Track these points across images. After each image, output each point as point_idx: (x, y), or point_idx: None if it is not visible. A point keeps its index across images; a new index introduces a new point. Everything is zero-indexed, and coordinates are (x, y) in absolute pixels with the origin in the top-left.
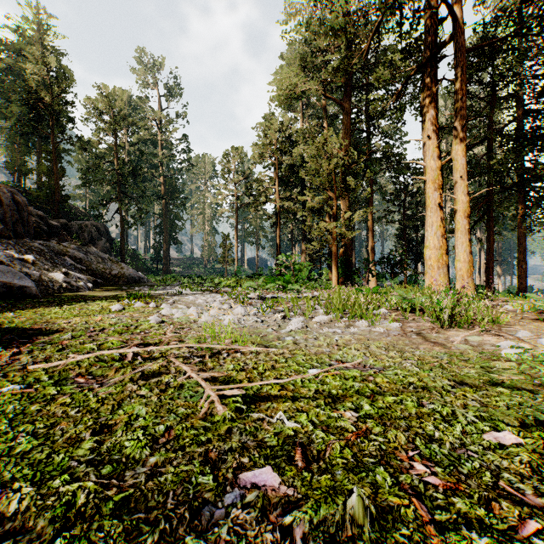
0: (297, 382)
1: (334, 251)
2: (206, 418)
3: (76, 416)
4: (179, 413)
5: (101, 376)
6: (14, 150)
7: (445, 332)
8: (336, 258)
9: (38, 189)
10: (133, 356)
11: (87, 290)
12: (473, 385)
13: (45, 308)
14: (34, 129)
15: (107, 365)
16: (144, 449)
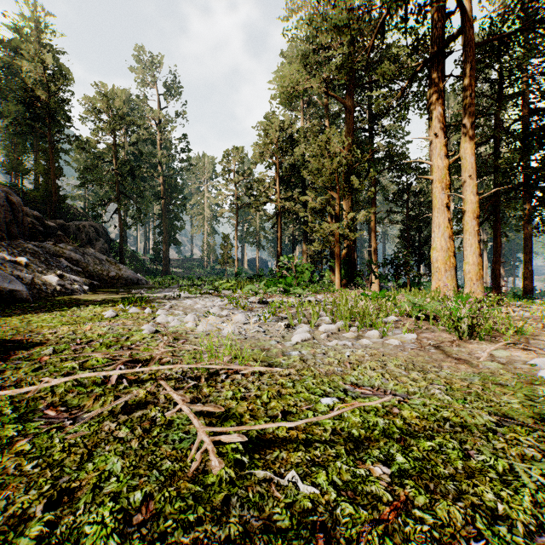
0: (308, 417)
1: (337, 252)
2: (197, 478)
3: (32, 474)
4: (164, 469)
5: (76, 408)
6: (11, 149)
7: (466, 345)
8: (338, 260)
9: (36, 189)
10: (118, 379)
11: (83, 293)
12: (522, 422)
13: (34, 314)
14: (31, 128)
15: (86, 390)
16: (111, 537)
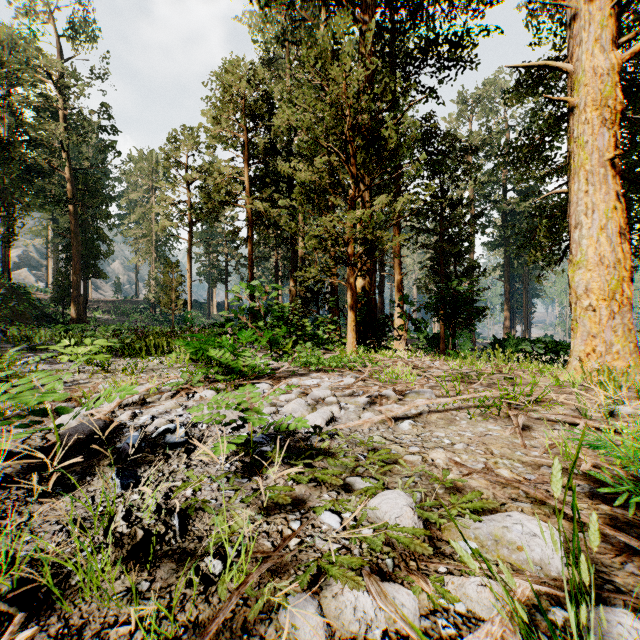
0: None
1: (350, 280)
2: None
3: None
4: None
5: None
6: None
7: None
8: (353, 295)
9: None
10: None
11: None
12: None
13: None
14: None
15: None
16: None
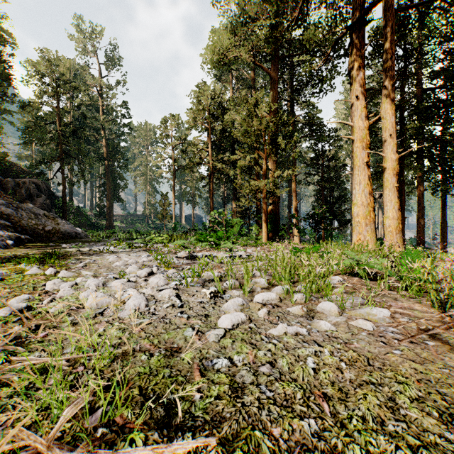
0: None
1: (264, 208)
2: None
3: None
4: None
5: None
6: None
7: None
8: (265, 215)
9: None
10: None
11: (4, 248)
12: None
13: None
14: None
15: None
16: None
